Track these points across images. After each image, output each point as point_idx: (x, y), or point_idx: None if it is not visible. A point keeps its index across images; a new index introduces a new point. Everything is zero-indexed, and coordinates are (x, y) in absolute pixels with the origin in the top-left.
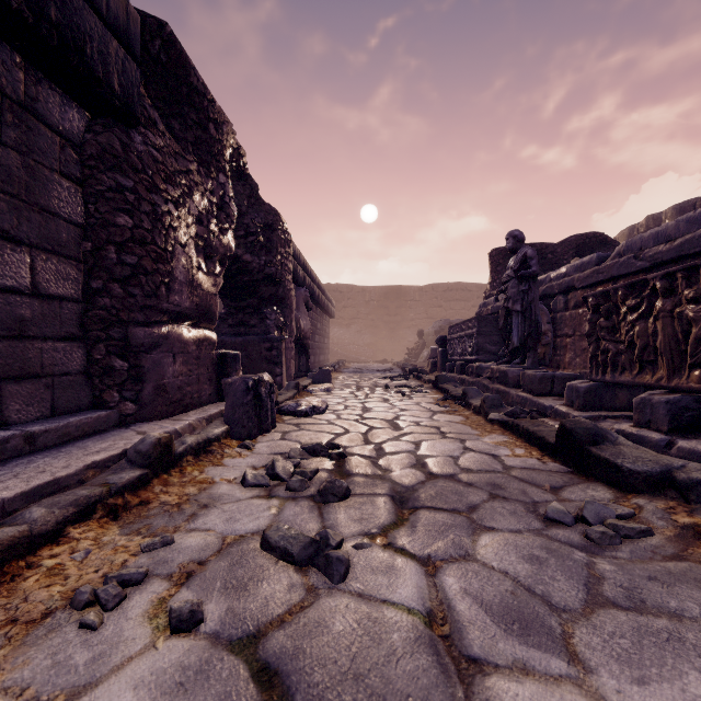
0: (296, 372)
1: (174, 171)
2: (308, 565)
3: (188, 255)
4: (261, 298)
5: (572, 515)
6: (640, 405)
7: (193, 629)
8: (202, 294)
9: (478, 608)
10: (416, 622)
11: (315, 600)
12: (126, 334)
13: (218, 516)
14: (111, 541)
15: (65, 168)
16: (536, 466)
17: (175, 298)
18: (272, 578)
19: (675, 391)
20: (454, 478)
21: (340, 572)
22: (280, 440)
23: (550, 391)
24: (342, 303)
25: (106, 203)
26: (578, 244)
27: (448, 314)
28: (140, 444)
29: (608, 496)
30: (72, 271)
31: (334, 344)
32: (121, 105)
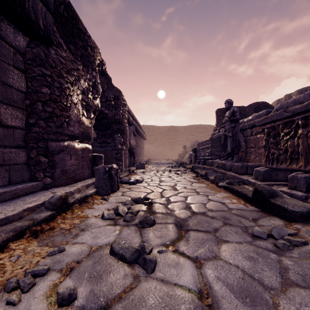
0: (129, 164)
1: (71, 68)
2: (134, 263)
3: (78, 108)
4: (113, 130)
5: (266, 234)
6: (291, 179)
7: (70, 303)
8: (84, 127)
9: (225, 288)
10: (193, 297)
11: (138, 284)
12: (46, 145)
13: (89, 235)
14: (32, 250)
15: (16, 64)
16: (243, 208)
17: (71, 128)
18: (115, 271)
19: (308, 172)
20: (205, 214)
21: (151, 267)
22: (121, 196)
23: (246, 172)
24: (149, 134)
25: (37, 81)
26: (255, 107)
27: (196, 139)
28: (51, 198)
29: (281, 223)
30: (20, 114)
31: (146, 152)
32: (43, 34)
